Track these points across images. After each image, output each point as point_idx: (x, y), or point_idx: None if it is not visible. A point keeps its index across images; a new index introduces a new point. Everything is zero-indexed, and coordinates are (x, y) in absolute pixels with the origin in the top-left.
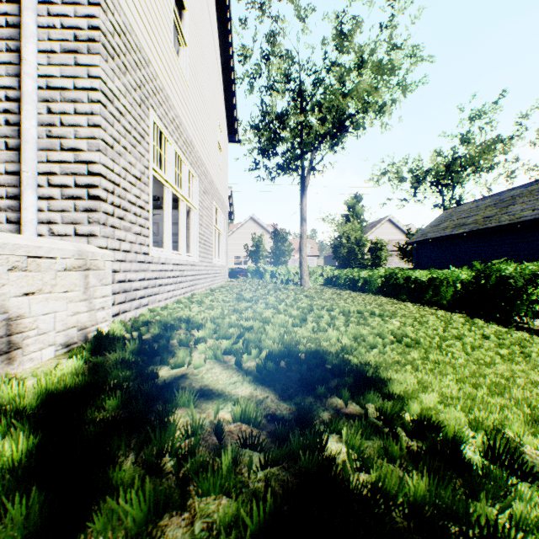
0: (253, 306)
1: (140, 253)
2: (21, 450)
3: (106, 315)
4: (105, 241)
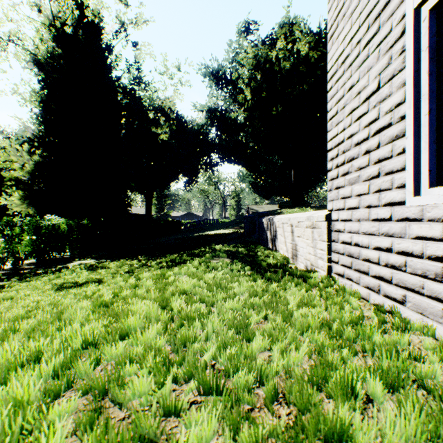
0: (199, 282)
1: (377, 205)
2: (244, 253)
3: (323, 265)
4: (331, 204)
